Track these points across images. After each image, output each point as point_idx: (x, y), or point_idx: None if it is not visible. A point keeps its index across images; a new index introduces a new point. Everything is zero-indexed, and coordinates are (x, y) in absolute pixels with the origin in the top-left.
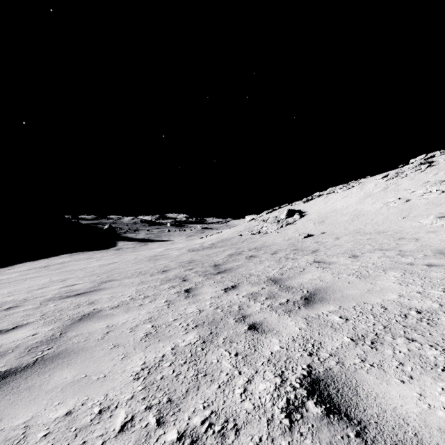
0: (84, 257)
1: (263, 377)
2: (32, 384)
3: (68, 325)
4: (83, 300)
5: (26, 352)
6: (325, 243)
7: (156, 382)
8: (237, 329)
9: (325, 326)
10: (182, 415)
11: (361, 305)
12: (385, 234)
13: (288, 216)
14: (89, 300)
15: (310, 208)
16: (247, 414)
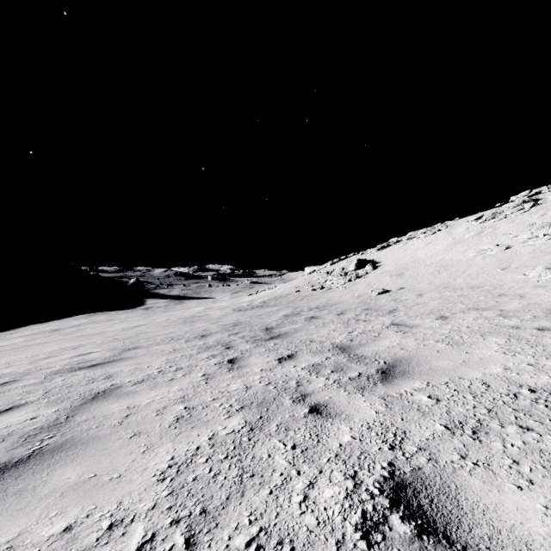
0: (104, 318)
1: (330, 480)
2: (23, 486)
3: (77, 406)
4: (98, 373)
5: (20, 441)
6: (404, 301)
7: (187, 485)
8: (295, 413)
9: (409, 409)
10: (220, 533)
11: (456, 381)
12: (481, 290)
13: (357, 267)
14: (106, 372)
15: (385, 257)
16: (308, 532)
